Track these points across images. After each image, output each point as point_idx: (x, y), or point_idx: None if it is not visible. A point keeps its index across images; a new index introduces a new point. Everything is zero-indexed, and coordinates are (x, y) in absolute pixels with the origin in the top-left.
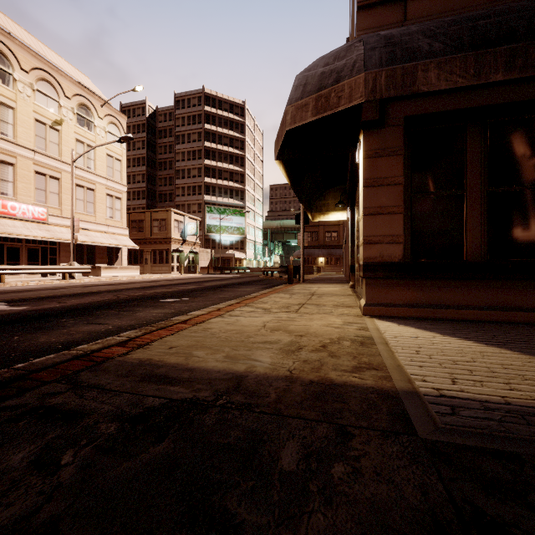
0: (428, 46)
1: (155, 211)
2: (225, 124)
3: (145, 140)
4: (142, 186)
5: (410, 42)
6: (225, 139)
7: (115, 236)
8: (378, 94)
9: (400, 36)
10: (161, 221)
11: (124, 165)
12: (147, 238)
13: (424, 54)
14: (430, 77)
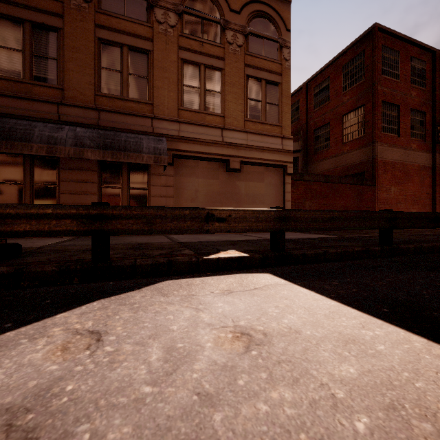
0: None
1: None
2: None
3: None
4: None
5: None
6: None
7: None
8: None
9: None
10: None
11: None
12: None
13: None
14: None
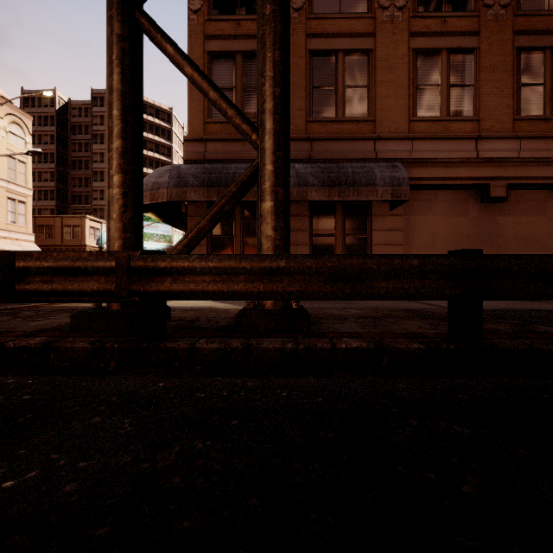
0: (193, 182)
1: (67, 217)
2: (150, 129)
3: (55, 135)
4: (51, 186)
5: (187, 178)
6: (150, 144)
7: (19, 243)
8: (172, 199)
9: (184, 174)
10: (74, 228)
11: (29, 168)
12: (57, 245)
13: (190, 185)
14: (192, 195)
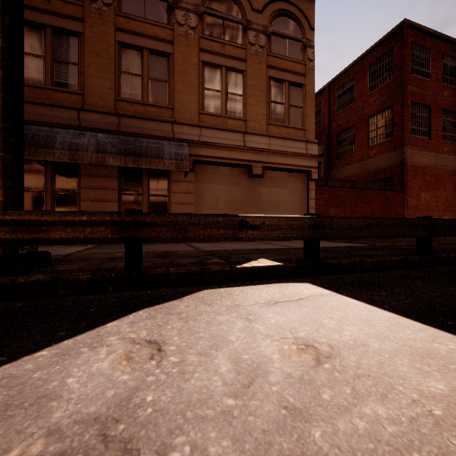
0: None
1: None
2: None
3: None
4: None
5: None
6: None
7: None
8: None
9: None
10: None
11: None
12: None
13: None
14: None
